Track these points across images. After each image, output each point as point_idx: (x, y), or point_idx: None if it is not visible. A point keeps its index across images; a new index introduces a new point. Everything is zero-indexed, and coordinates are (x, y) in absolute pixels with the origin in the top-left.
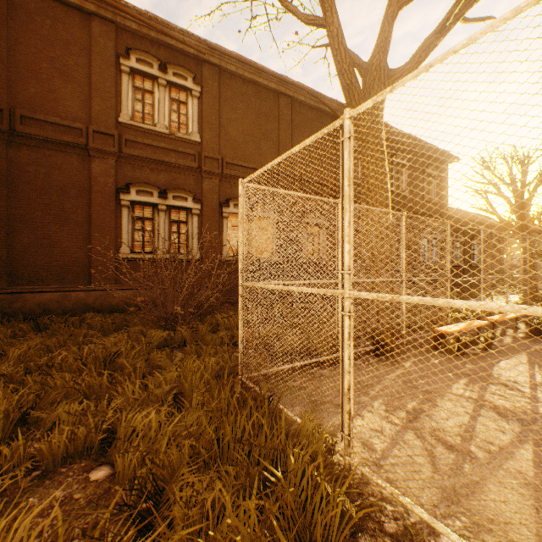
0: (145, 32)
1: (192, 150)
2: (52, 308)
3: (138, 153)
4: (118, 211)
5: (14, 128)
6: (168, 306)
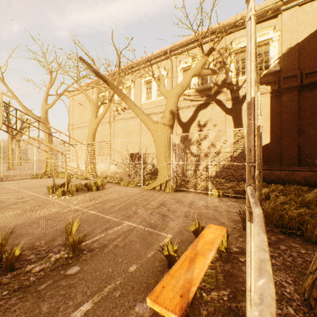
0: None
1: None
2: None
3: None
4: None
5: None
6: None
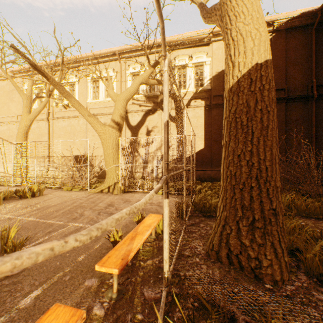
0: None
1: None
2: None
3: None
4: None
5: None
6: None
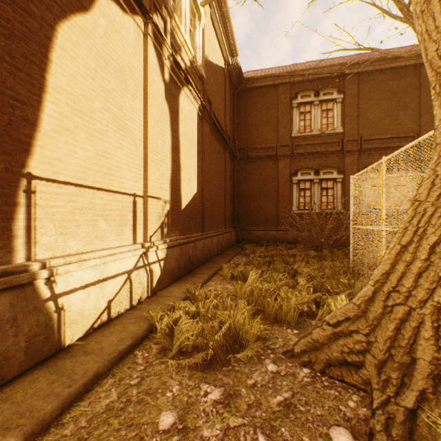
0: (305, 79)
1: (336, 139)
2: (262, 238)
3: (301, 151)
4: (290, 187)
5: (247, 155)
6: (317, 240)
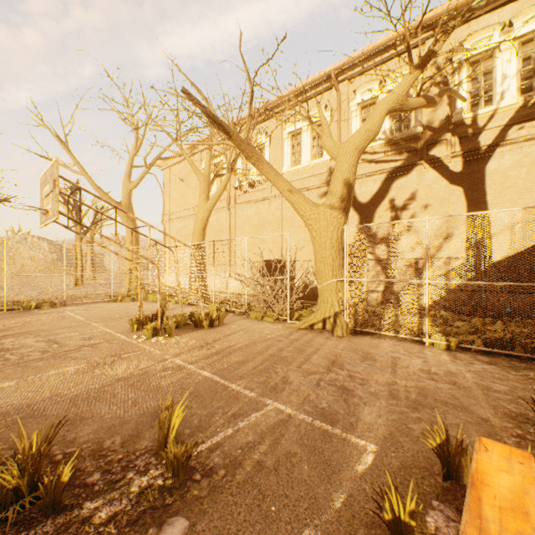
0: None
1: None
2: None
3: None
4: None
5: None
6: None
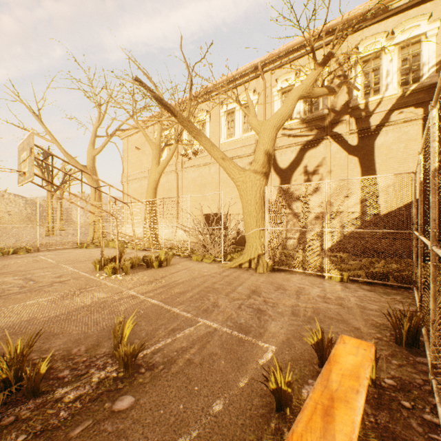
0: None
1: None
2: None
3: None
4: None
5: None
6: None
